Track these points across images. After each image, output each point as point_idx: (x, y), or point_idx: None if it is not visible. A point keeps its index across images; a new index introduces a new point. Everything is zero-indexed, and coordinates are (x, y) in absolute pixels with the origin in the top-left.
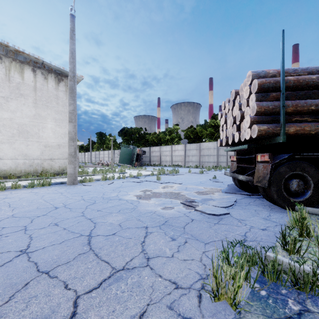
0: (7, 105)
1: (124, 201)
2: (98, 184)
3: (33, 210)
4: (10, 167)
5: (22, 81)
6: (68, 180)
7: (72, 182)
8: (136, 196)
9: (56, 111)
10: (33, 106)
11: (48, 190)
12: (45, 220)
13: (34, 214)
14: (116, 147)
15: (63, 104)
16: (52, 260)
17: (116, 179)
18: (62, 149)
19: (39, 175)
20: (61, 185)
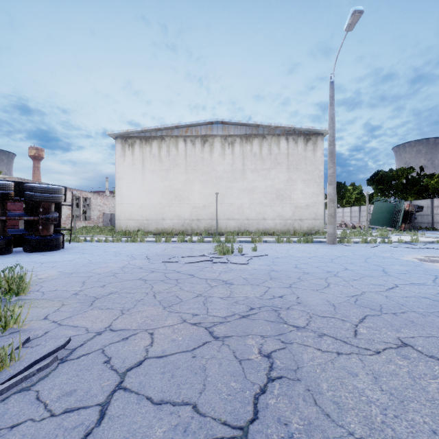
0: (269, 175)
1: (403, 260)
2: (360, 246)
3: (324, 255)
4: (271, 226)
5: (278, 151)
6: (328, 239)
7: (332, 242)
8: (417, 259)
9: (304, 172)
10: (286, 172)
11: (315, 246)
12: (340, 261)
13: (328, 257)
14: (363, 202)
15: (310, 164)
16: (367, 274)
17: (378, 243)
18: (309, 210)
19: (293, 234)
20: (321, 244)
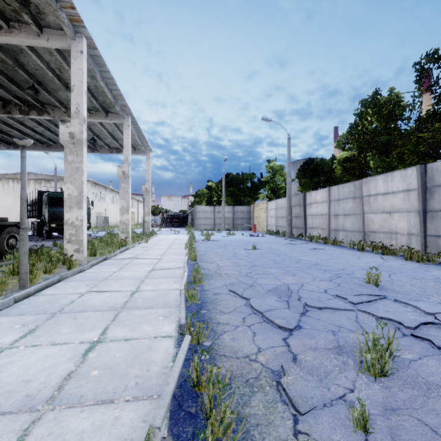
0: None
1: None
2: None
3: None
4: None
5: None
6: None
7: None
8: None
9: None
10: None
11: None
12: None
13: None
14: None
15: None
16: None
17: None
18: None
19: None
20: None
